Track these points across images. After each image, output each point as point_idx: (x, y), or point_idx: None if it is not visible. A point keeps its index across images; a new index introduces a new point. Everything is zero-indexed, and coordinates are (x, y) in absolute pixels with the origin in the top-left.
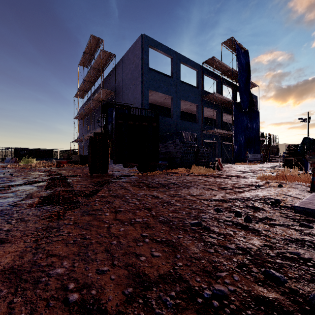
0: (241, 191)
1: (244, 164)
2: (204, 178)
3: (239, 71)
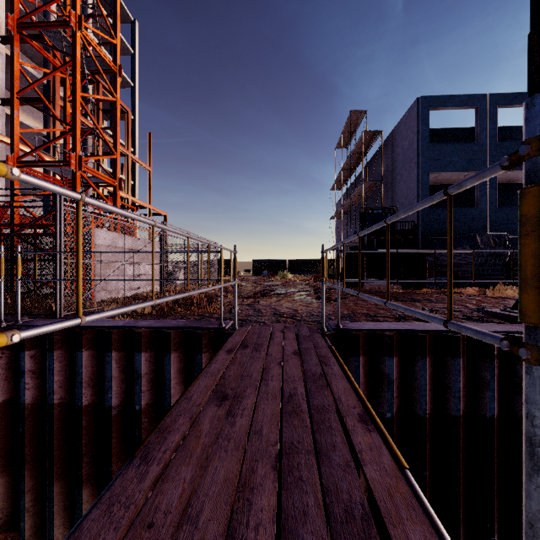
0: None
1: None
2: (485, 299)
3: None
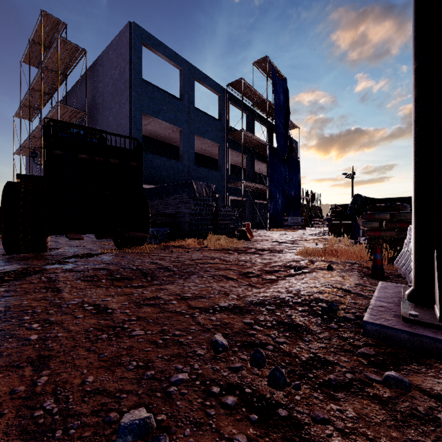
0: (273, 279)
1: (281, 231)
2: (221, 255)
3: (275, 104)
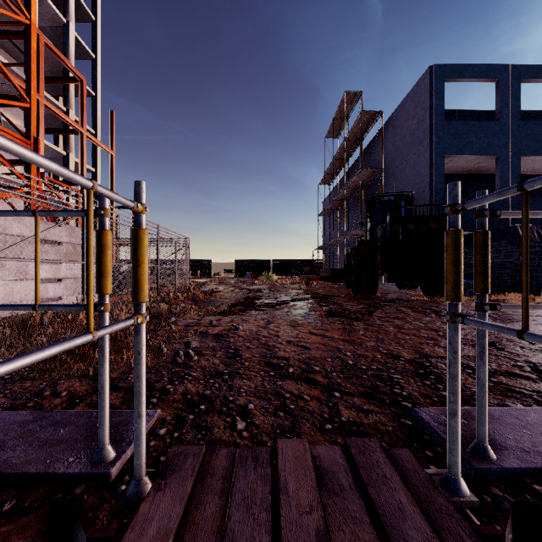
0: None
1: None
2: None
3: None
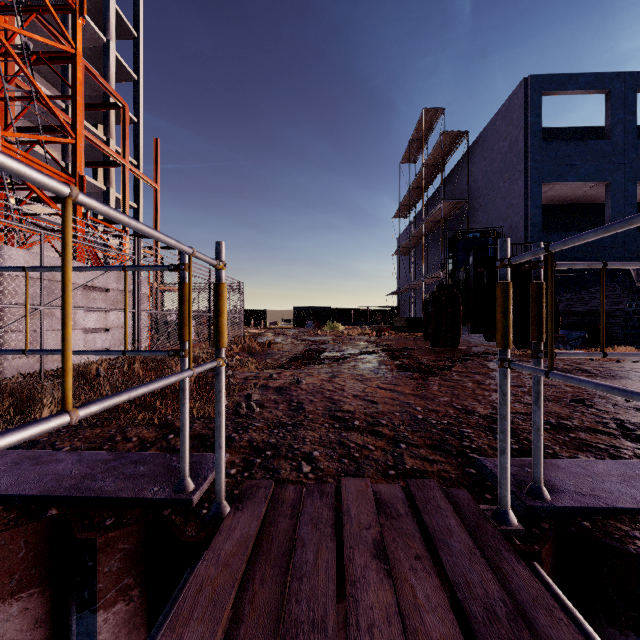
0: None
1: None
2: None
3: None
